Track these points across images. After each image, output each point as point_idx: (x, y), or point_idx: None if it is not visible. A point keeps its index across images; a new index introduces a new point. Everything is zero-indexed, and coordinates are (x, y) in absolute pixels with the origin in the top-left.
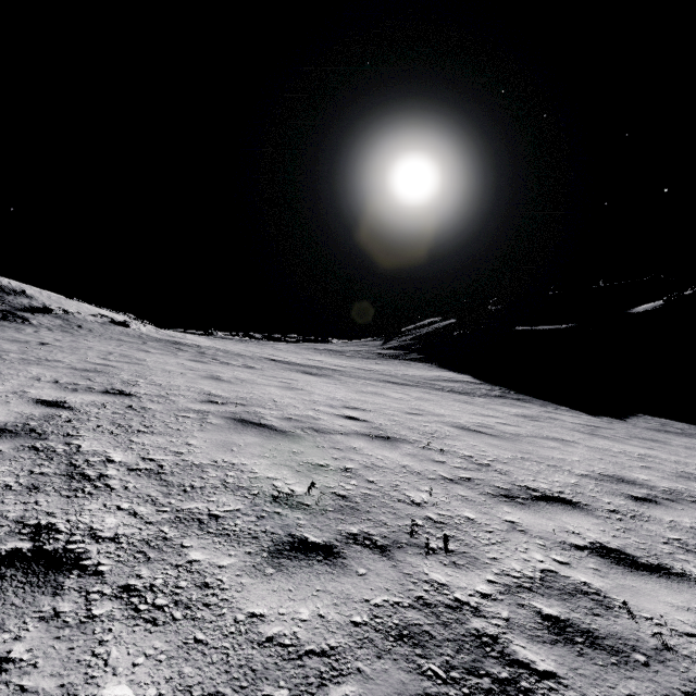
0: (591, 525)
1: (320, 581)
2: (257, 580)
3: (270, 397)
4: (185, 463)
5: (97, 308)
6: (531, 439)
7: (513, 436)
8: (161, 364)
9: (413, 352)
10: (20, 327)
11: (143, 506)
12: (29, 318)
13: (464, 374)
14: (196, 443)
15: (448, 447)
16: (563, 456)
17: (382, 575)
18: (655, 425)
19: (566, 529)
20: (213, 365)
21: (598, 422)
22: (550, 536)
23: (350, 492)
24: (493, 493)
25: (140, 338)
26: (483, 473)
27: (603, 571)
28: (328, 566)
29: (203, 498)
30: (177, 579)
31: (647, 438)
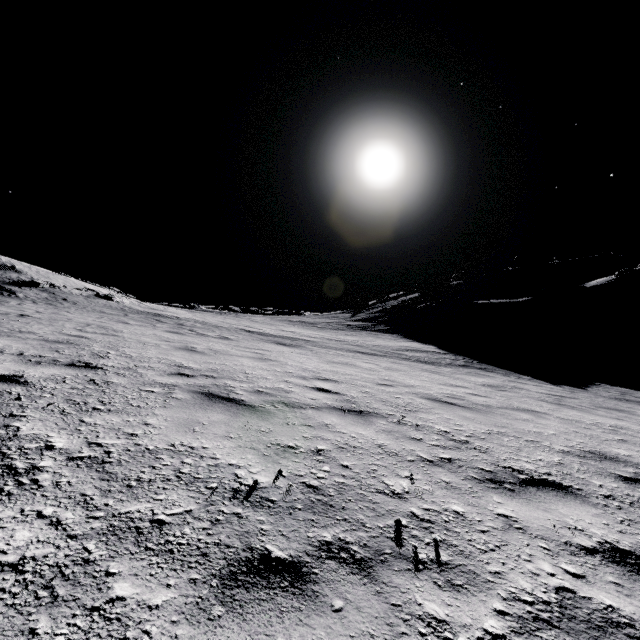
0: (591, 517)
1: (283, 625)
2: (198, 629)
3: (242, 369)
4: (137, 448)
5: (83, 282)
6: (503, 411)
7: (485, 408)
8: (137, 336)
9: (380, 324)
10: (4, 300)
11: (70, 510)
12: (16, 291)
13: (429, 344)
14: (155, 422)
15: (423, 421)
16: (539, 429)
17: (364, 610)
18: (615, 394)
19: (566, 523)
20: (189, 337)
21: (561, 391)
22: (552, 535)
23: (322, 481)
24: (477, 477)
25: (123, 311)
26: (463, 452)
27: (626, 586)
28: (295, 597)
29: (149, 496)
30: (87, 634)
31: (612, 408)
